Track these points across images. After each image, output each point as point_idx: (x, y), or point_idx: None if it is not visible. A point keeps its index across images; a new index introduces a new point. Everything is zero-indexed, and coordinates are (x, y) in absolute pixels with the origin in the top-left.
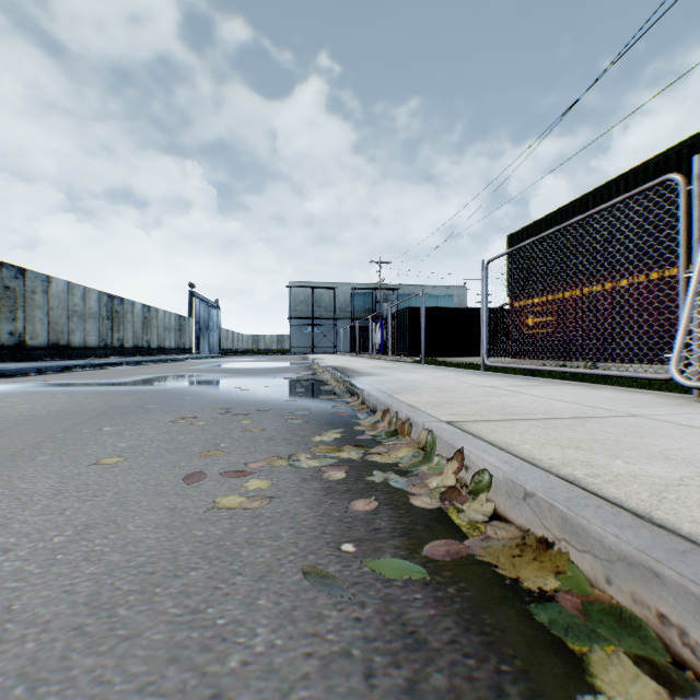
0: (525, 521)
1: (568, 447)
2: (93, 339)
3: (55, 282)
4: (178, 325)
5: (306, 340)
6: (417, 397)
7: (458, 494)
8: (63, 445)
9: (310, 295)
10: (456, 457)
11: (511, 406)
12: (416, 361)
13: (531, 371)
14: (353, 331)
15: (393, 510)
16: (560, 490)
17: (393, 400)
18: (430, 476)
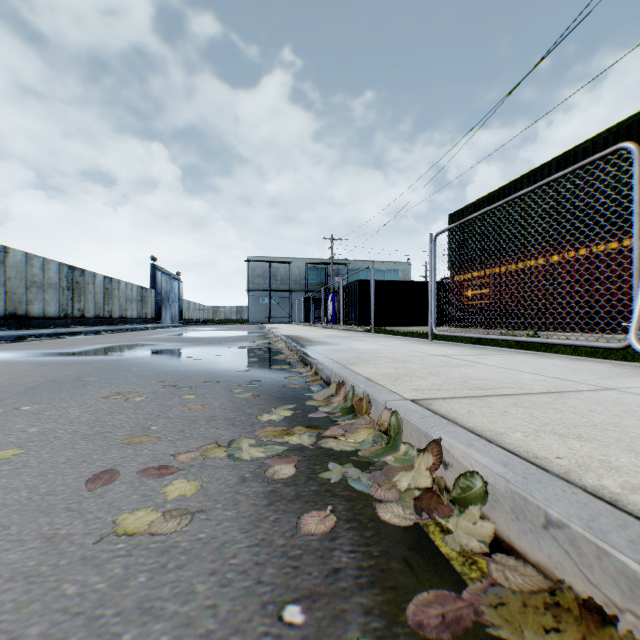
0: (547, 559)
1: (568, 437)
2: (53, 309)
3: (12, 253)
4: (140, 296)
5: (264, 311)
6: (373, 368)
7: (439, 502)
8: None
9: (267, 269)
10: (431, 449)
11: (474, 378)
12: (366, 330)
13: (477, 339)
14: (307, 303)
15: (356, 530)
16: (607, 522)
17: (348, 372)
18: (398, 471)
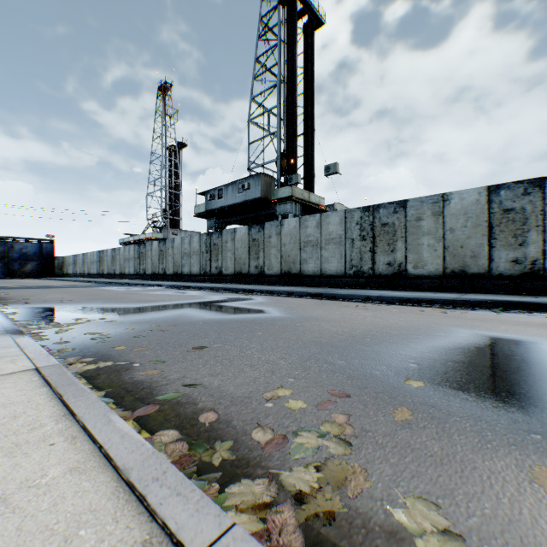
0: None
1: None
2: None
3: None
4: None
5: None
6: None
7: None
8: (83, 298)
9: None
10: None
11: None
12: None
13: None
14: None
15: (2, 299)
16: None
17: None
18: None
